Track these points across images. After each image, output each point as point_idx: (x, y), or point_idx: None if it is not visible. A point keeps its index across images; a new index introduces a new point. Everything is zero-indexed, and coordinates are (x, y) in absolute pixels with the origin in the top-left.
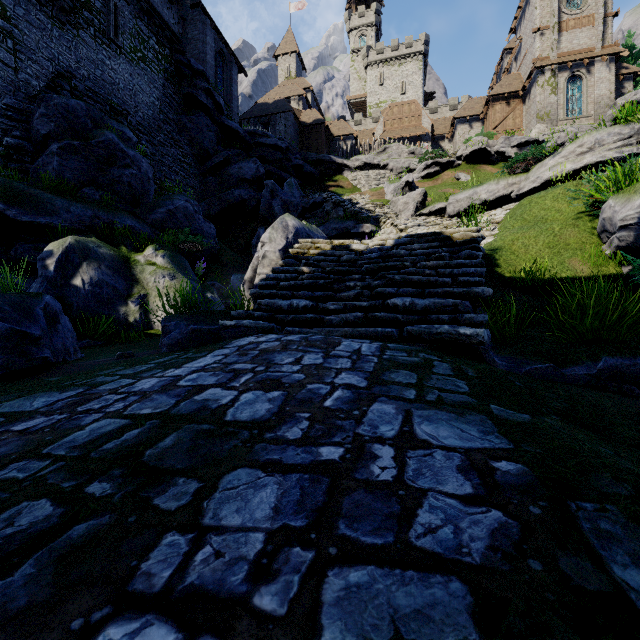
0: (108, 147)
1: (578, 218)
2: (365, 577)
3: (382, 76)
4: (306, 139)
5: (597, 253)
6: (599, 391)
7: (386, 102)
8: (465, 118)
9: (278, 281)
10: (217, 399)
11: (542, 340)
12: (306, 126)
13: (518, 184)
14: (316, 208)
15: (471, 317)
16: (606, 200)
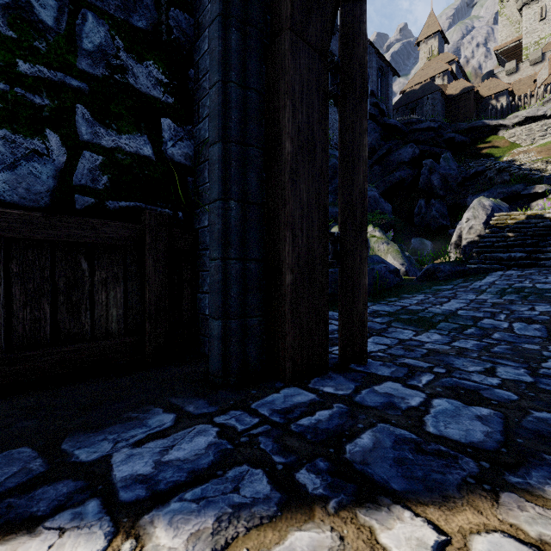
0: (333, 168)
1: None
2: None
3: (543, 9)
4: (452, 109)
5: None
6: None
7: (549, 36)
8: None
9: (492, 243)
10: (525, 285)
11: None
12: (452, 98)
13: None
14: (477, 176)
15: None
16: None
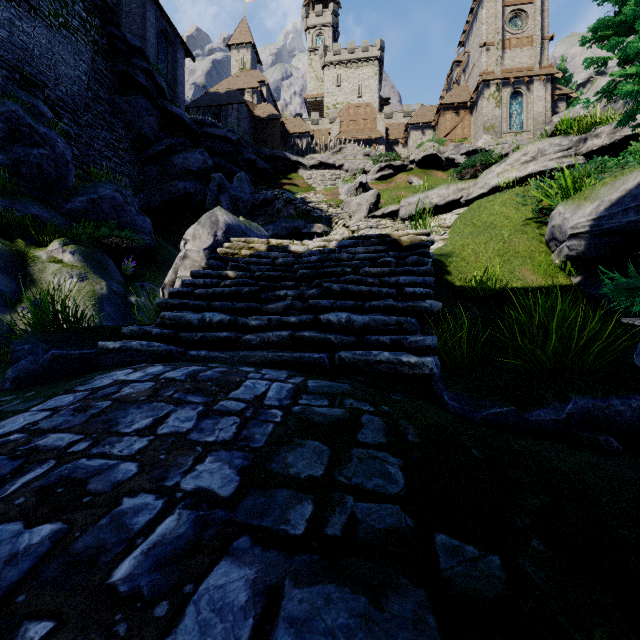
0: (10, 120)
1: (526, 225)
2: None
3: (339, 77)
4: (260, 134)
5: (547, 262)
6: (574, 450)
7: (343, 104)
8: (418, 125)
9: (194, 288)
10: None
11: (498, 367)
12: (260, 120)
13: (467, 190)
14: (267, 205)
15: (417, 340)
16: (554, 207)
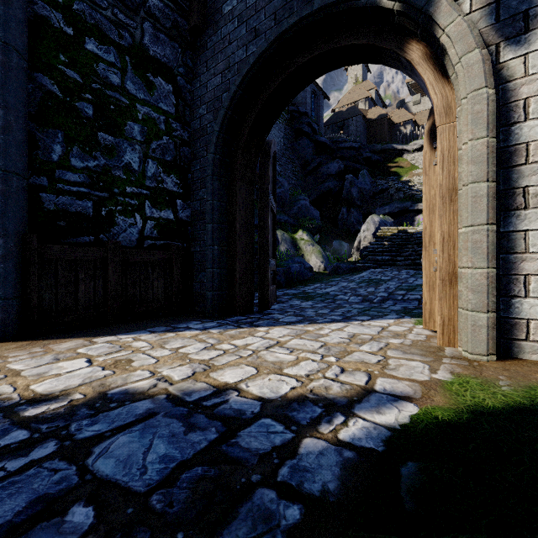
0: None
1: None
2: (406, 284)
3: None
4: (372, 131)
5: None
6: None
7: None
8: None
9: (374, 249)
10: (377, 278)
11: None
12: (372, 121)
13: None
14: (383, 192)
15: None
16: None
